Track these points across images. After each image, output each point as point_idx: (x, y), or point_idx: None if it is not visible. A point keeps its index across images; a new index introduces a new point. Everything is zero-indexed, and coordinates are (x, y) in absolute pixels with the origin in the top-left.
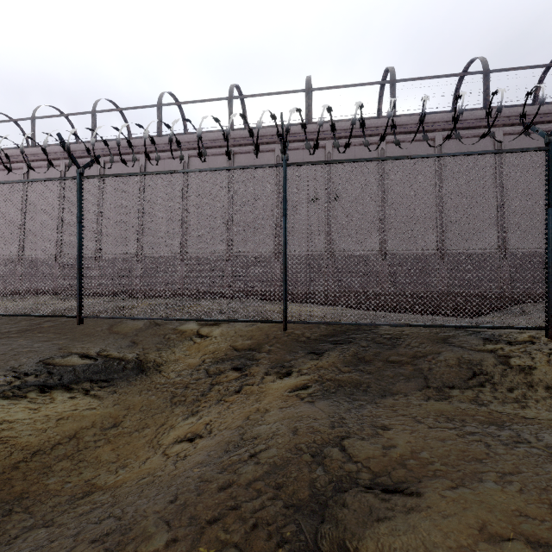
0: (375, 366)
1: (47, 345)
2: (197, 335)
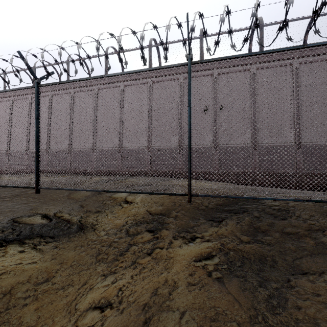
0: (273, 237)
1: (24, 206)
2: (124, 201)
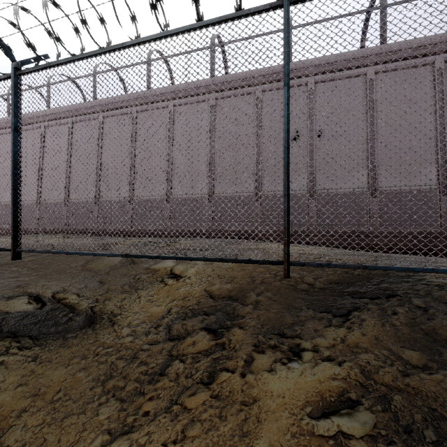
0: None
1: (9, 281)
2: (169, 275)
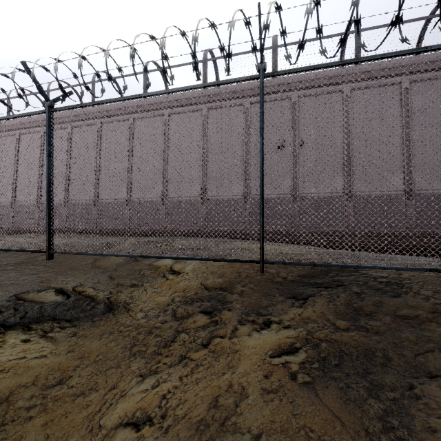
0: (382, 323)
1: (32, 278)
2: (170, 271)
